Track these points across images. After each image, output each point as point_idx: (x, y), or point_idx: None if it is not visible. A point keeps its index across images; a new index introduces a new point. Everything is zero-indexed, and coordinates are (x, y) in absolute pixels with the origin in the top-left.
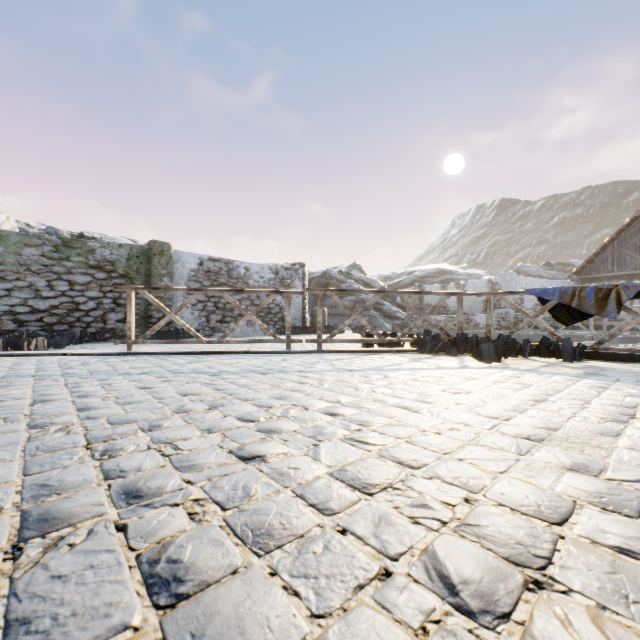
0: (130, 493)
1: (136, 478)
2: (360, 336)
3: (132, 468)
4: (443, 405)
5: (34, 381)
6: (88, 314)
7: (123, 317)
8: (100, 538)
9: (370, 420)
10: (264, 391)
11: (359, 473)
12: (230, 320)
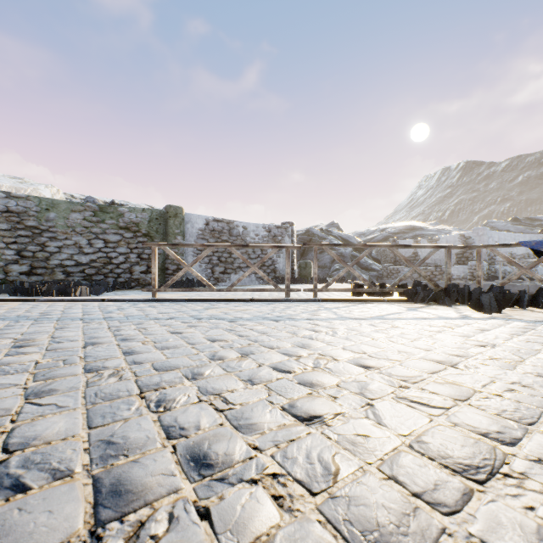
0: (198, 460)
1: (198, 439)
2: (344, 286)
3: (191, 425)
4: (477, 360)
5: (83, 324)
6: (118, 267)
7: (145, 269)
8: (184, 529)
9: (410, 375)
10: (284, 339)
11: (444, 447)
12: (231, 271)
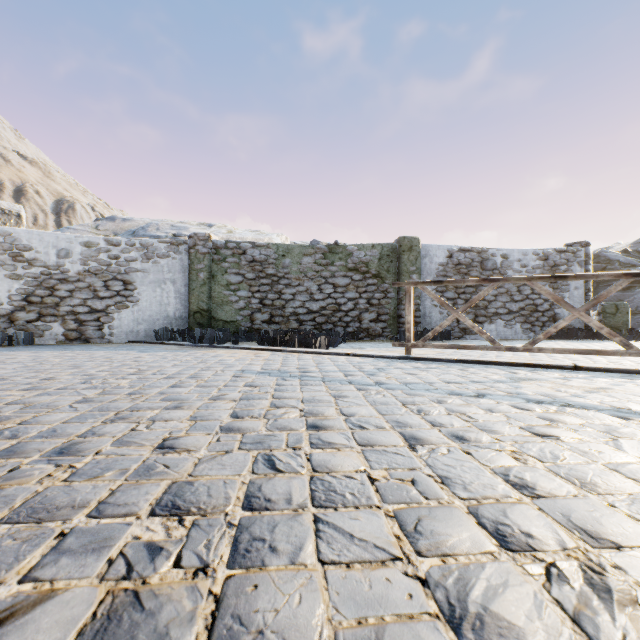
0: None
1: None
2: None
3: None
4: None
5: (359, 392)
6: (347, 314)
7: (375, 317)
8: None
9: None
10: None
11: None
12: (483, 320)
